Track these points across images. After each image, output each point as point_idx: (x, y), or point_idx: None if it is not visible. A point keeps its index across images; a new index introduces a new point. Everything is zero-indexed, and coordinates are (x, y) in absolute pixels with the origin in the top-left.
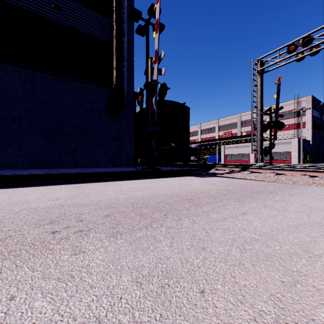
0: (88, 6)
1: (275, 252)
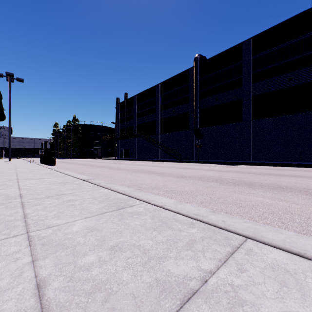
0: (310, 65)
1: (288, 172)
